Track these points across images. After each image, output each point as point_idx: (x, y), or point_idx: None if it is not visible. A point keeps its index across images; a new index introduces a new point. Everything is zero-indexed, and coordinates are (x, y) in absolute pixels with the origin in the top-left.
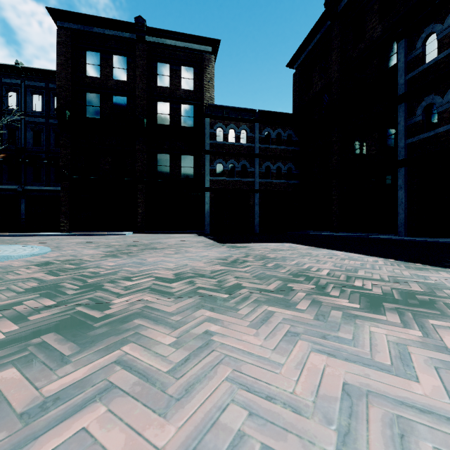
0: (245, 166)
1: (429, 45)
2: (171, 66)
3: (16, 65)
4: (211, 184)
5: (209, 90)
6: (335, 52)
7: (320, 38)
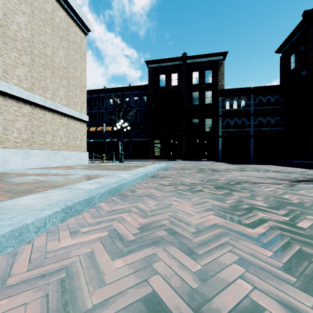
0: (244, 121)
1: None
2: (200, 72)
3: (129, 86)
4: (222, 133)
5: (221, 80)
6: (311, 44)
7: (300, 35)
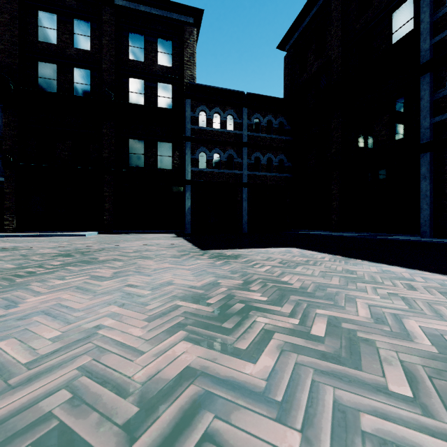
0: (231, 156)
1: None
2: (146, 37)
3: None
4: (192, 176)
5: (191, 67)
6: (335, 25)
7: (317, 12)
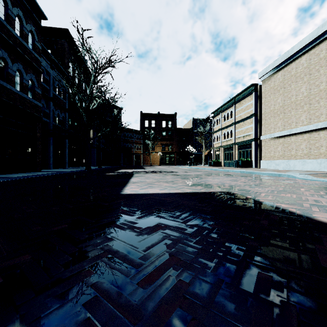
0: None
1: None
2: None
3: None
4: None
5: None
6: None
7: None
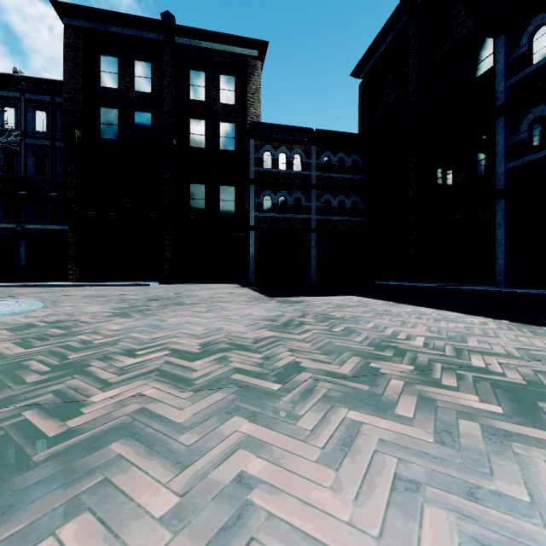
0: (299, 199)
1: (537, 41)
2: (207, 74)
3: (14, 73)
4: (256, 222)
5: (255, 104)
6: (413, 55)
7: (394, 38)
